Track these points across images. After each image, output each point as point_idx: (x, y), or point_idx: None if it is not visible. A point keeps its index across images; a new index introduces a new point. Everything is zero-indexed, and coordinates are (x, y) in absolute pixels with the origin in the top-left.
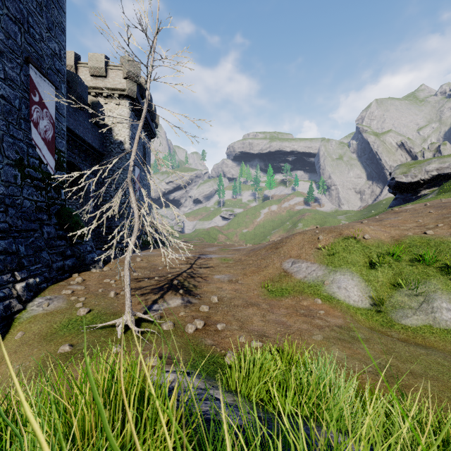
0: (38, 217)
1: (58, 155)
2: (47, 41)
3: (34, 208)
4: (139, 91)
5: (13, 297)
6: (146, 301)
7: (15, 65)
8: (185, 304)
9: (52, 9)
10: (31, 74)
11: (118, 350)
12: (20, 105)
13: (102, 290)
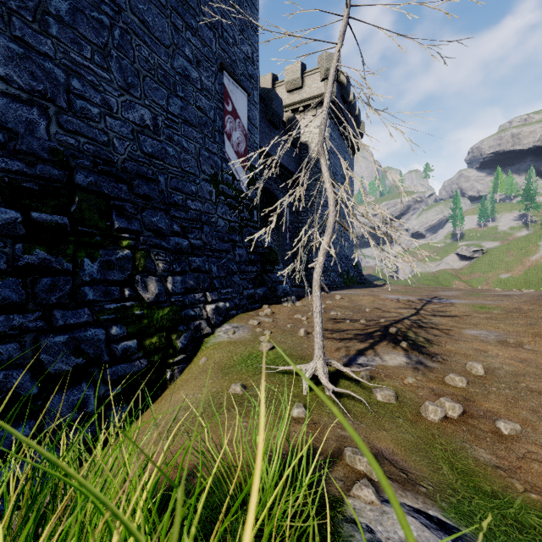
0: (231, 238)
1: (250, 171)
2: (240, 44)
3: (227, 228)
4: (340, 92)
5: (203, 319)
6: (346, 350)
7: (210, 74)
8: (414, 366)
9: (245, 8)
10: (224, 81)
11: (299, 414)
12: (215, 116)
13: (291, 326)
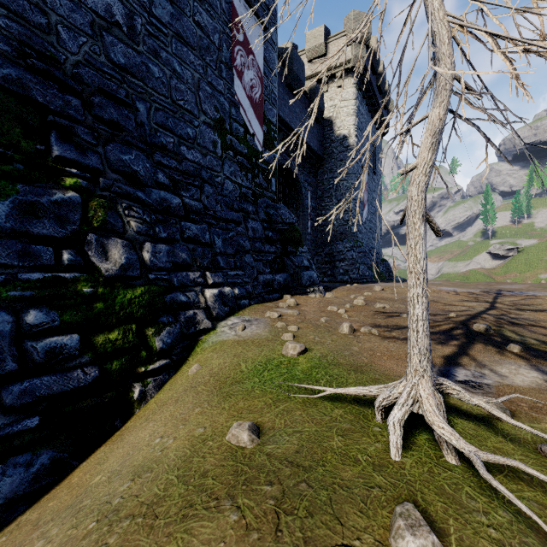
0: (242, 207)
1: (267, 127)
2: None
3: (237, 194)
4: (368, 60)
5: (200, 308)
6: None
7: None
8: None
9: None
10: (233, 0)
11: None
12: (221, 43)
13: (325, 320)
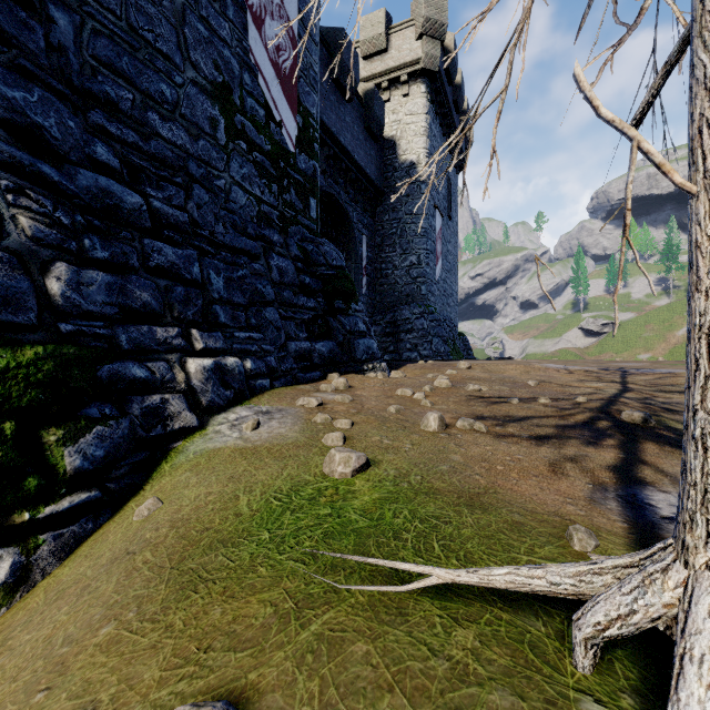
0: (261, 234)
1: (303, 119)
2: None
3: (254, 213)
4: (443, 63)
5: (176, 390)
6: (580, 467)
7: None
8: None
9: None
10: None
11: None
12: None
13: (397, 410)
